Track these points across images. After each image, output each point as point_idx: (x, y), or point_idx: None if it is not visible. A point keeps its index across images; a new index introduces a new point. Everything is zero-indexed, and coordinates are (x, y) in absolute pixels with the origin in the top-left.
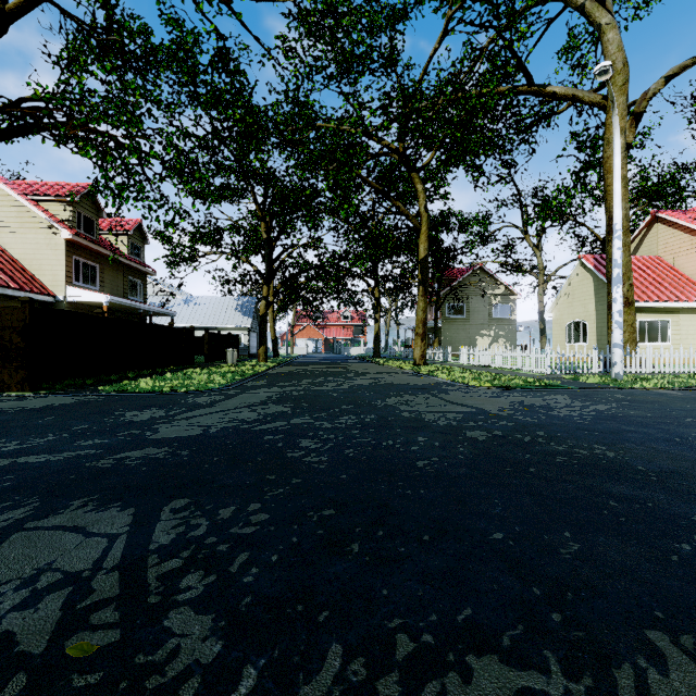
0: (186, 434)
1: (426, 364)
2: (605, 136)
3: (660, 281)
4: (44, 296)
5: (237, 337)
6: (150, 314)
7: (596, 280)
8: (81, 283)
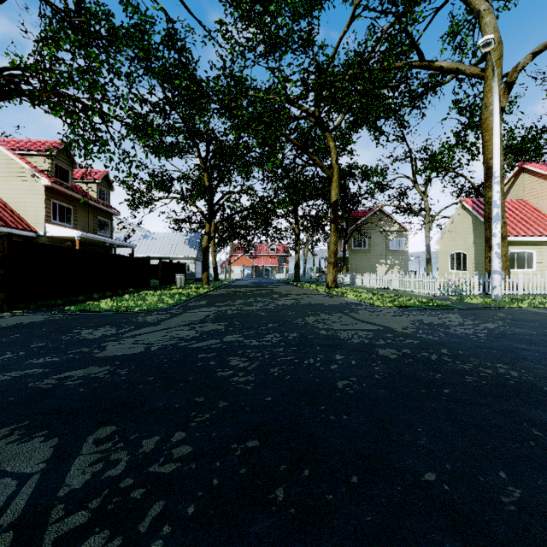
0: (129, 352)
1: (337, 287)
2: (483, 101)
3: (526, 219)
4: (27, 232)
5: (185, 265)
6: (115, 247)
7: (474, 218)
8: (58, 221)
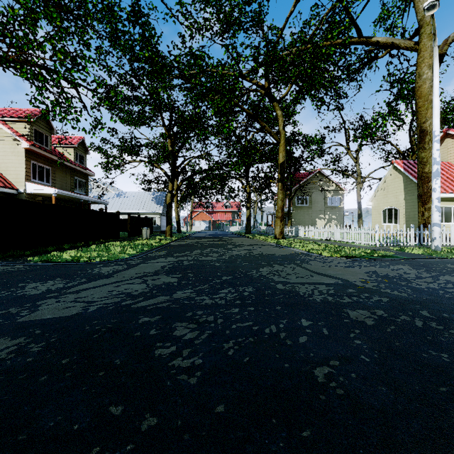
0: (61, 314)
1: (284, 238)
2: (416, 71)
3: (452, 178)
4: (8, 189)
5: (152, 219)
6: (89, 203)
7: (405, 178)
8: (37, 180)
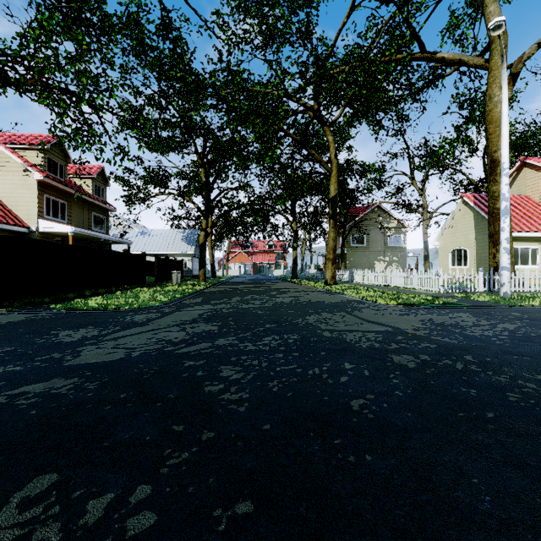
0: (106, 359)
1: (336, 284)
2: (487, 93)
3: (530, 215)
4: (19, 227)
5: (182, 262)
6: (110, 243)
7: (476, 214)
8: (51, 217)
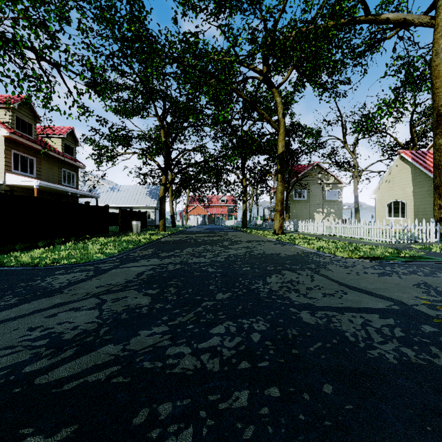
0: None
1: (283, 233)
2: (433, 48)
3: None
4: None
5: (146, 213)
6: (77, 196)
7: (413, 169)
8: (19, 171)
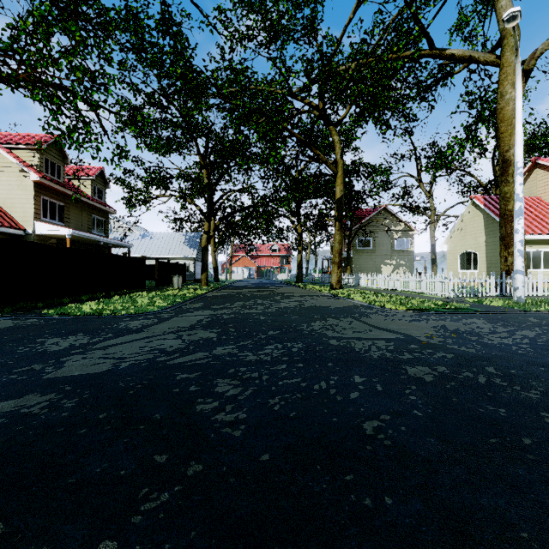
0: (91, 371)
1: (342, 288)
2: (498, 90)
3: (542, 217)
4: (14, 229)
5: (184, 265)
6: (109, 246)
7: (486, 216)
8: (48, 219)
